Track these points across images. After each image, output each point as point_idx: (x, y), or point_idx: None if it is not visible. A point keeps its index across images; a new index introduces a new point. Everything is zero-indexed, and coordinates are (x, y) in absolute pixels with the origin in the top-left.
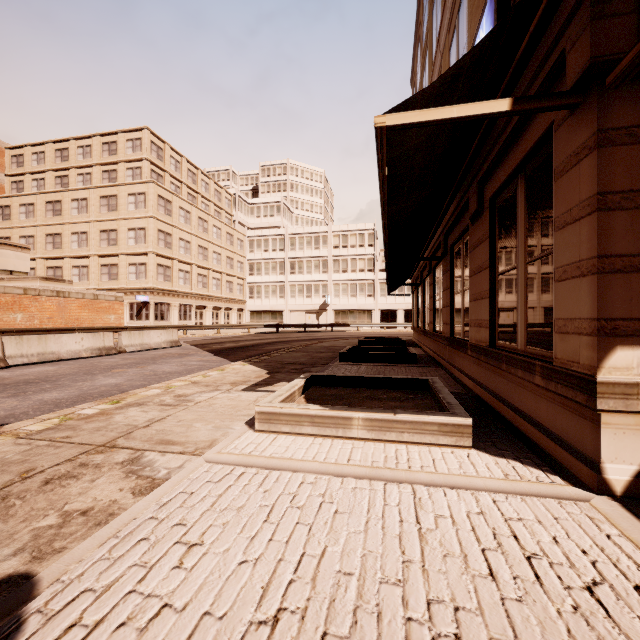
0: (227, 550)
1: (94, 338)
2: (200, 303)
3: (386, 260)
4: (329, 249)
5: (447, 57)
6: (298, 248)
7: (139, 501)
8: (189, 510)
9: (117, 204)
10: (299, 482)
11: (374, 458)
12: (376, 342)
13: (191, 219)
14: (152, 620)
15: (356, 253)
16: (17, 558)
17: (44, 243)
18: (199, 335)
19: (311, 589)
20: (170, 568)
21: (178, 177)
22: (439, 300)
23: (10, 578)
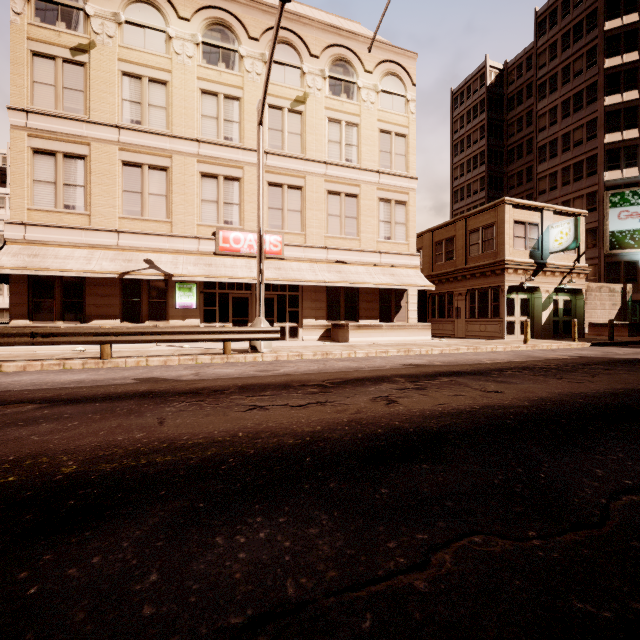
0: None
1: None
2: None
3: None
4: None
5: None
6: None
7: None
8: None
9: None
10: None
11: None
12: None
13: None
14: None
15: None
16: None
17: None
18: None
19: None
20: None
21: None
22: None
23: None
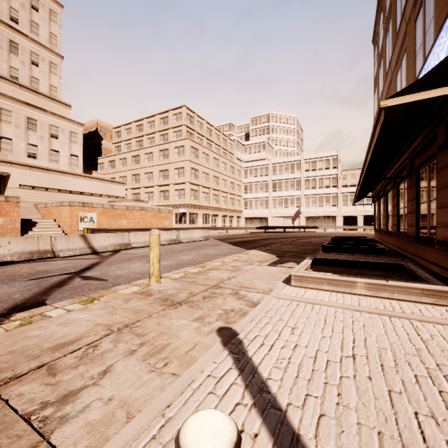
0: (312, 332)
1: (167, 234)
2: (214, 213)
3: (360, 180)
4: (301, 172)
5: (412, 26)
6: (278, 173)
7: (253, 309)
8: (281, 315)
9: (168, 154)
10: (333, 311)
11: (376, 305)
12: (345, 239)
13: (209, 159)
14: (295, 348)
15: (323, 174)
16: (219, 322)
17: (131, 180)
18: (215, 233)
19: (366, 350)
20: (289, 334)
21: (201, 133)
22: (403, 208)
23: (223, 327)
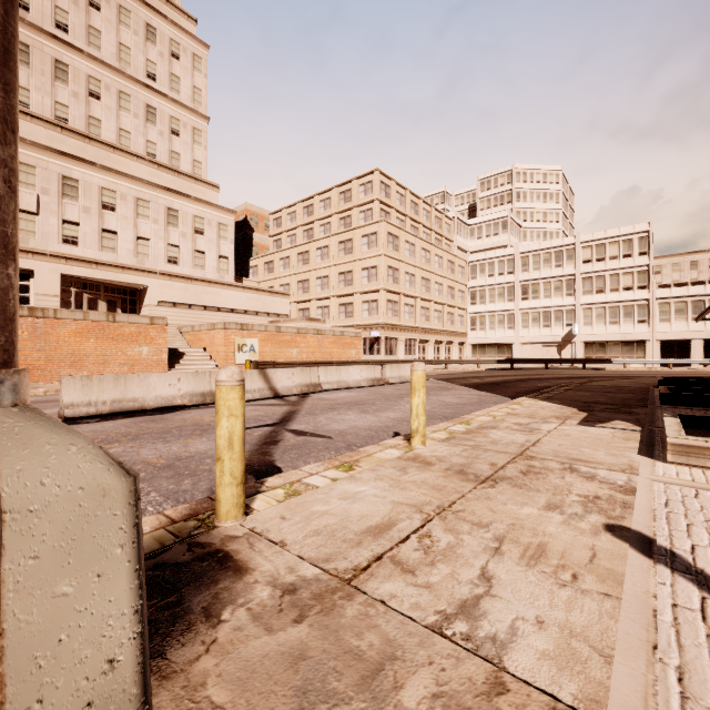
0: None
1: (368, 370)
2: (423, 337)
3: None
4: (576, 265)
5: None
6: (532, 268)
7: (635, 498)
8: (702, 513)
9: (352, 247)
10: None
11: None
12: (689, 383)
13: (415, 251)
14: None
15: (618, 266)
16: (594, 515)
17: (296, 289)
18: (429, 370)
19: None
20: None
21: (402, 211)
22: None
23: (611, 525)
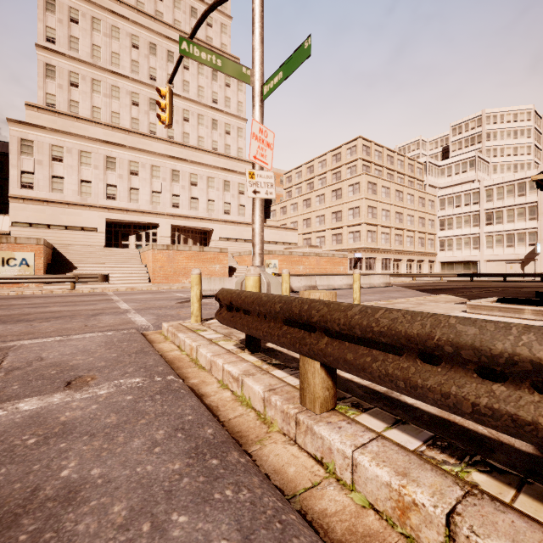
0: None
1: (347, 278)
2: (397, 257)
3: None
4: (539, 194)
5: None
6: (496, 198)
7: None
8: None
9: (341, 194)
10: None
11: (534, 323)
12: None
13: (390, 193)
14: None
15: None
16: None
17: (302, 225)
18: (398, 281)
19: None
20: None
21: (380, 164)
22: None
23: None
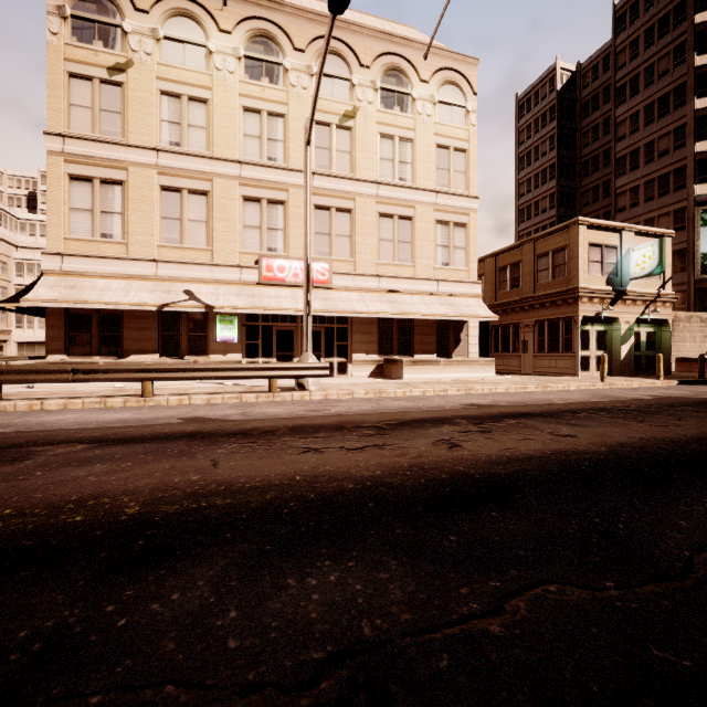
0: None
1: None
2: None
3: None
4: None
5: None
6: None
7: None
8: None
9: None
10: None
11: None
12: None
13: None
14: None
15: None
16: None
17: None
18: None
19: None
20: None
21: None
22: None
23: None
